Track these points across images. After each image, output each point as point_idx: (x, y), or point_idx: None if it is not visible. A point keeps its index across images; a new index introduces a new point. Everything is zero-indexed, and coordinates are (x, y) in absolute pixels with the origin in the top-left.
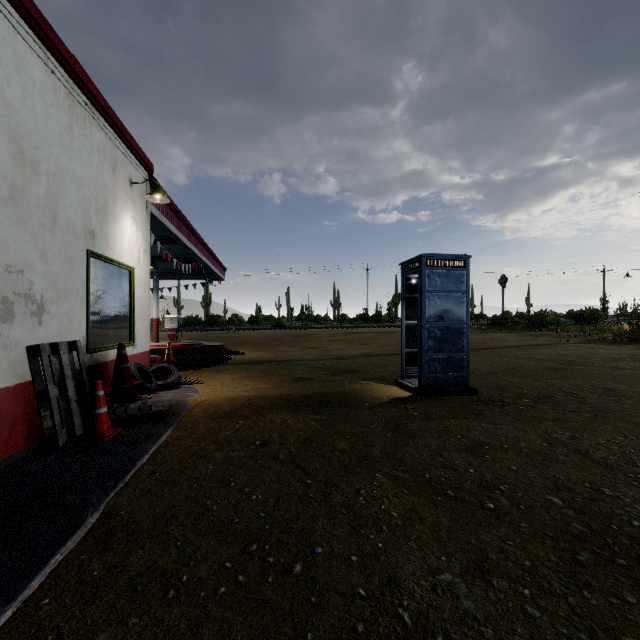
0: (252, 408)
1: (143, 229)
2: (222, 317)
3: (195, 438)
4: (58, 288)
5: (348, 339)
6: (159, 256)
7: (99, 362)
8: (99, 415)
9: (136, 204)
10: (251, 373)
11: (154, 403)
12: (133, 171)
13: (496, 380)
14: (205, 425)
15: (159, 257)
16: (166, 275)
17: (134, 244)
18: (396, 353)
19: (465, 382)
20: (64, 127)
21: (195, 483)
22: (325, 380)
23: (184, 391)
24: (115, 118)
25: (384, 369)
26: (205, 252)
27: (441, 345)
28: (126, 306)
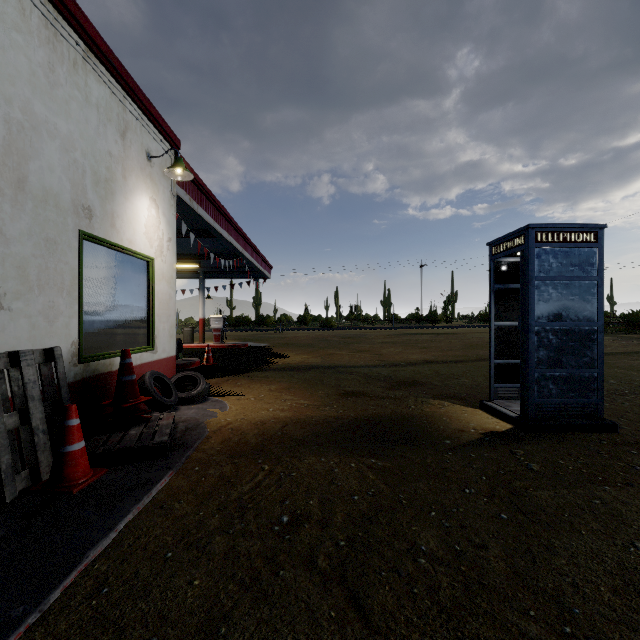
0: (285, 441)
1: (167, 214)
2: (271, 317)
3: (197, 495)
4: (28, 277)
5: (403, 341)
6: (202, 253)
7: (99, 373)
8: (69, 454)
9: (157, 183)
10: (292, 383)
11: (161, 428)
12: (152, 143)
13: (630, 405)
14: (218, 469)
15: (202, 254)
16: (213, 274)
17: (154, 230)
18: (465, 360)
19: (596, 412)
20: (39, 65)
21: (155, 633)
22: (382, 396)
23: (209, 407)
24: (123, 71)
25: (456, 382)
26: (248, 247)
27: (558, 357)
28: (143, 303)
